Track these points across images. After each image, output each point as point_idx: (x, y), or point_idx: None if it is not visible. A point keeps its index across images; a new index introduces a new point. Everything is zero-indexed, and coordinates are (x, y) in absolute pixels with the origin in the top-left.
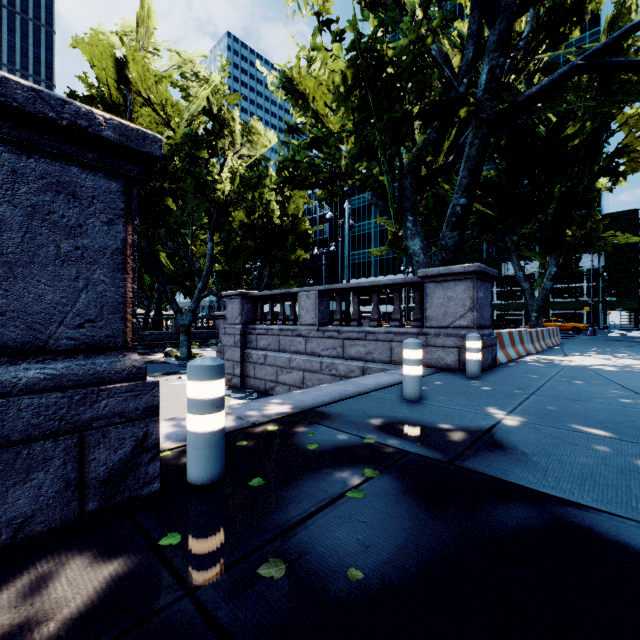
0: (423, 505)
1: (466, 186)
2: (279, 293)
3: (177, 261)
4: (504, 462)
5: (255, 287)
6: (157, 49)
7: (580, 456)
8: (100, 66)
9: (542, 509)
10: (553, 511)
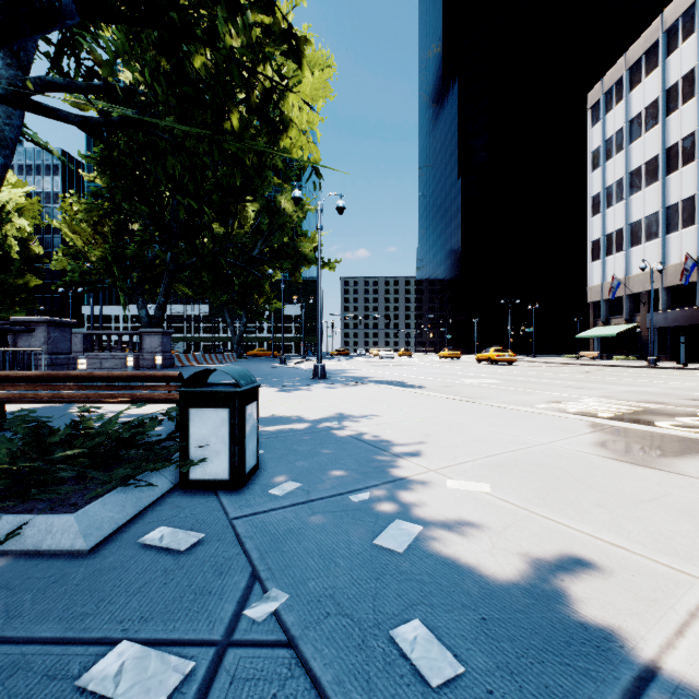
0: None
1: (164, 294)
2: None
3: None
4: None
5: None
6: None
7: None
8: None
9: None
10: None
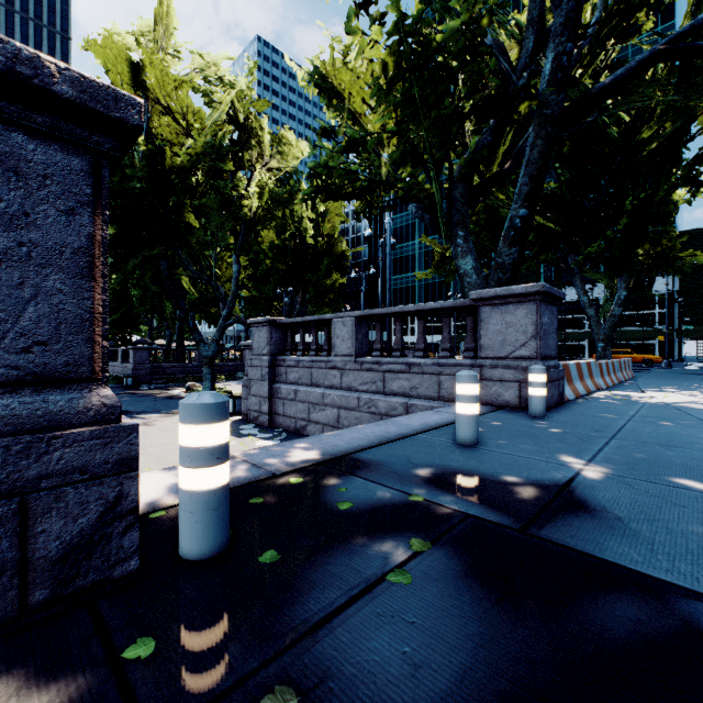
0: (493, 596)
1: (527, 194)
2: (311, 320)
3: (201, 286)
4: (594, 530)
5: (287, 315)
6: (178, 51)
7: (693, 523)
8: (115, 70)
9: (660, 605)
10: (676, 608)
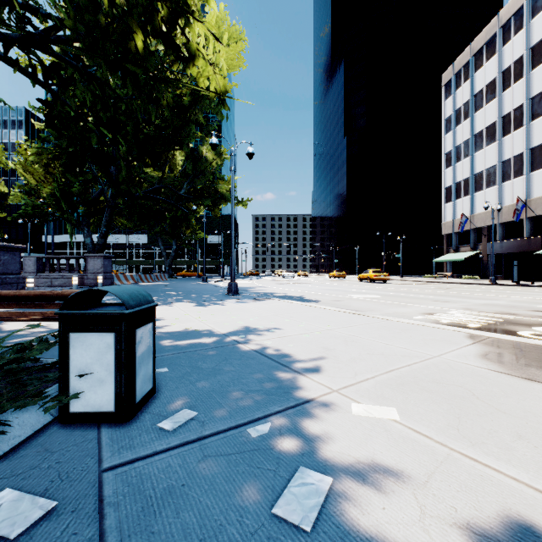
0: None
1: (106, 225)
2: None
3: None
4: None
5: None
6: None
7: None
8: None
9: None
10: None
